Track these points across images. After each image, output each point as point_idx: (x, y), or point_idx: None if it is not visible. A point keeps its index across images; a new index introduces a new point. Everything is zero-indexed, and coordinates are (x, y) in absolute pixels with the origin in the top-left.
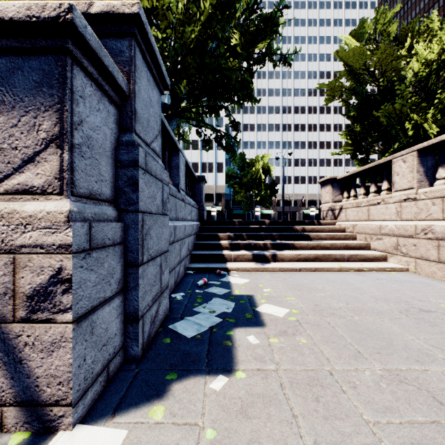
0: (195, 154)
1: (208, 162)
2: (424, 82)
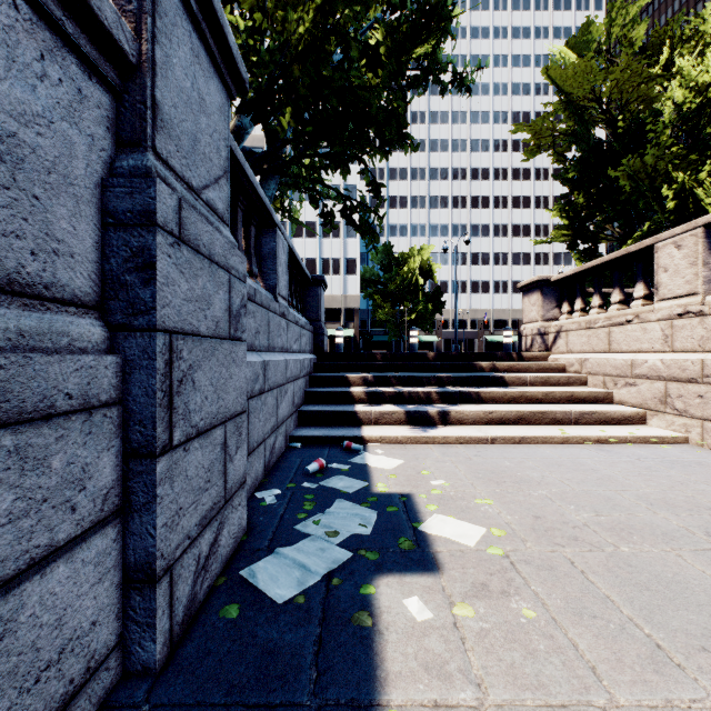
0: (310, 244)
1: (332, 257)
2: (693, 120)
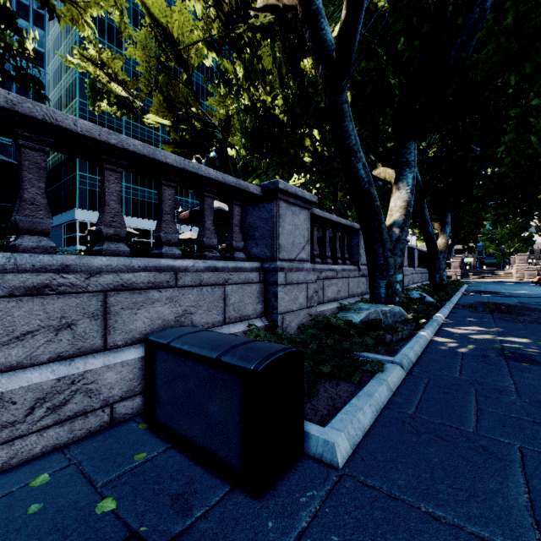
0: None
1: None
2: None
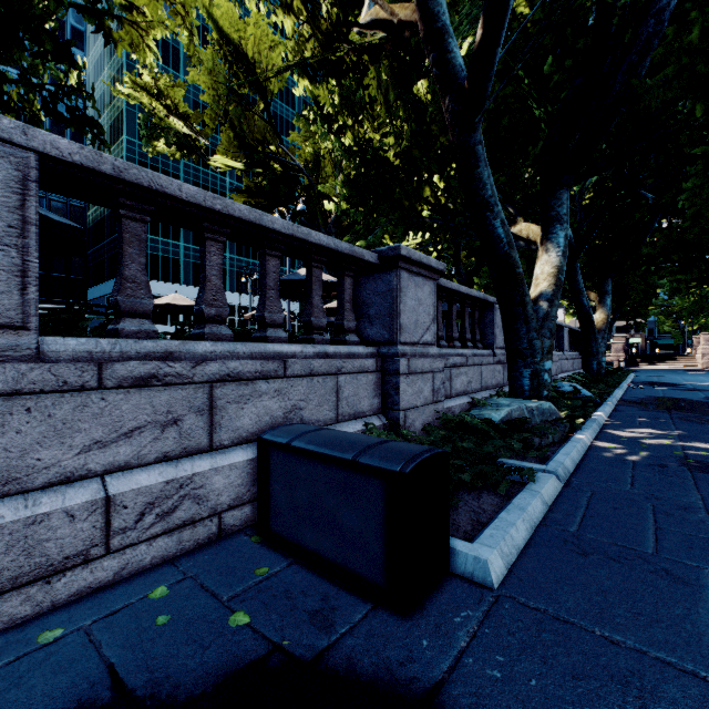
0: None
1: None
2: None
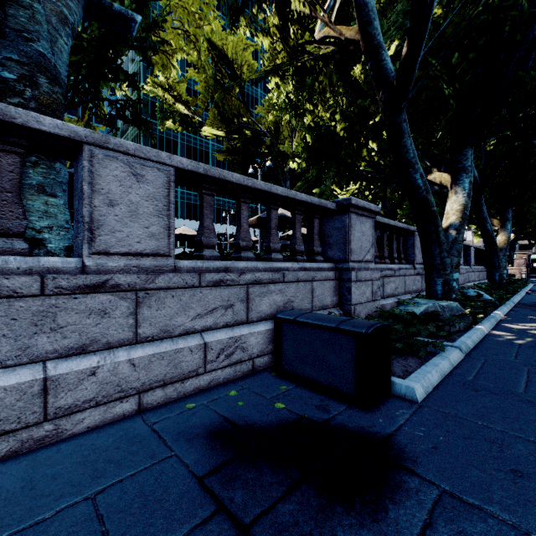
0: None
1: None
2: None
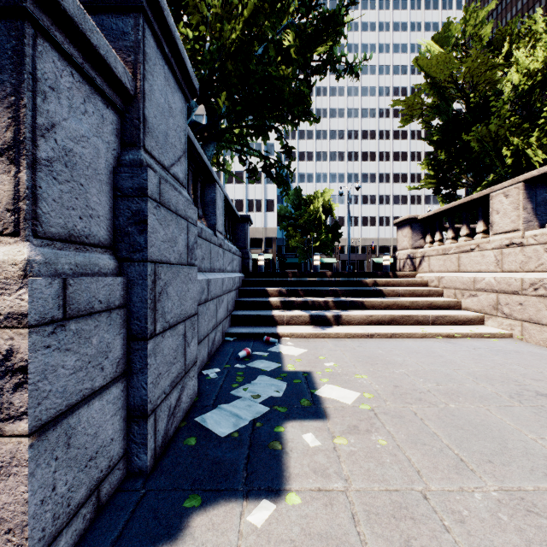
0: (239, 188)
1: (255, 199)
2: (526, 97)
